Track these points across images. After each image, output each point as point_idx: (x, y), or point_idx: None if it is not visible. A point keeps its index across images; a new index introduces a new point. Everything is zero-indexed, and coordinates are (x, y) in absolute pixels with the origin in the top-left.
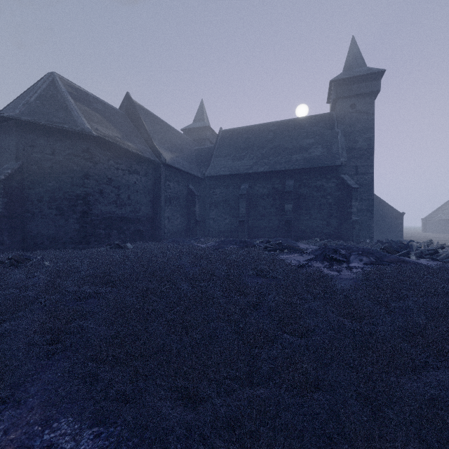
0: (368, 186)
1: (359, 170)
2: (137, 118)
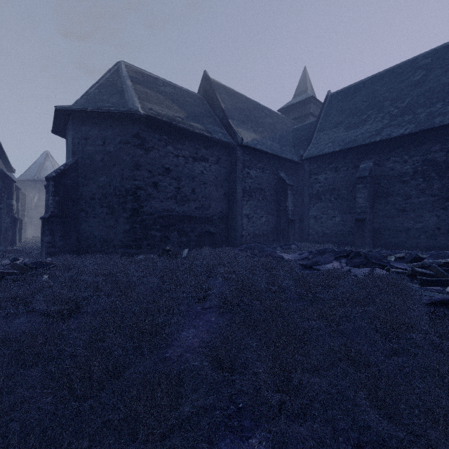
0: None
1: None
2: (213, 96)
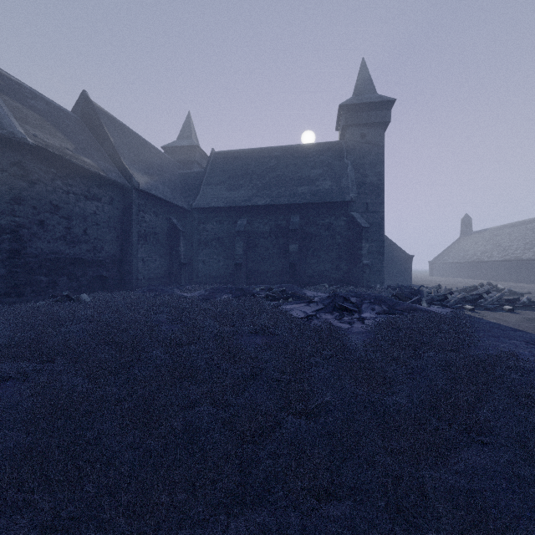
0: (379, 225)
1: (369, 208)
2: (99, 126)
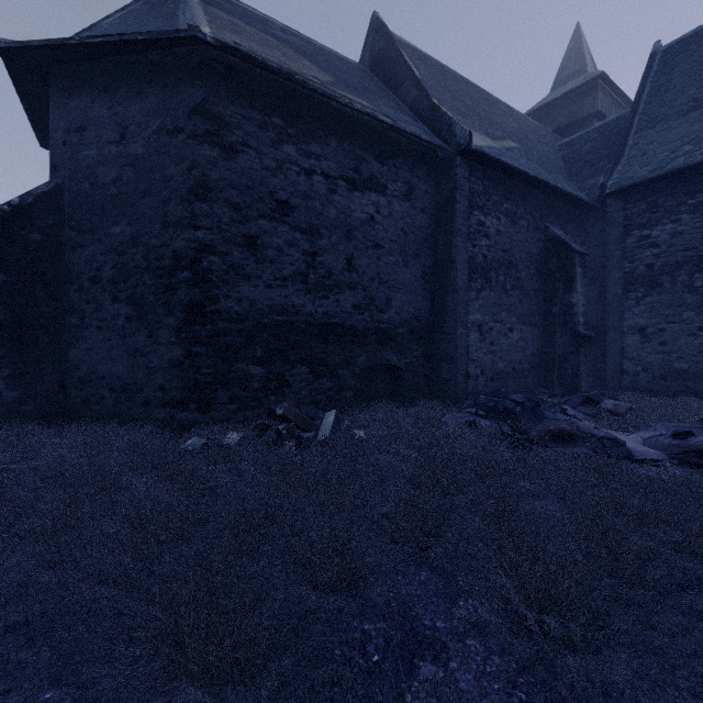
0: None
1: None
2: (394, 59)
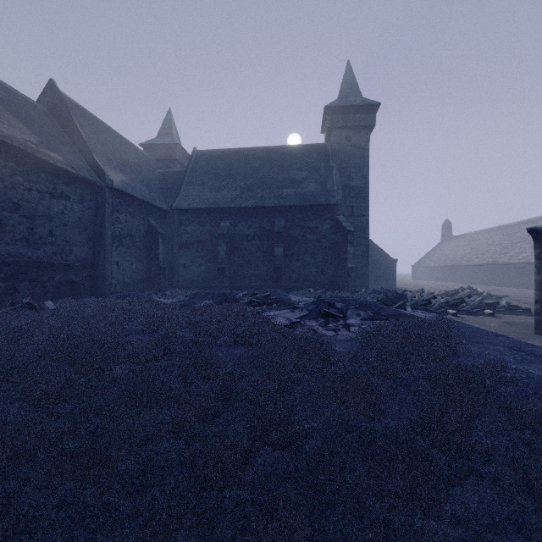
0: (364, 229)
1: (355, 212)
2: (68, 118)
